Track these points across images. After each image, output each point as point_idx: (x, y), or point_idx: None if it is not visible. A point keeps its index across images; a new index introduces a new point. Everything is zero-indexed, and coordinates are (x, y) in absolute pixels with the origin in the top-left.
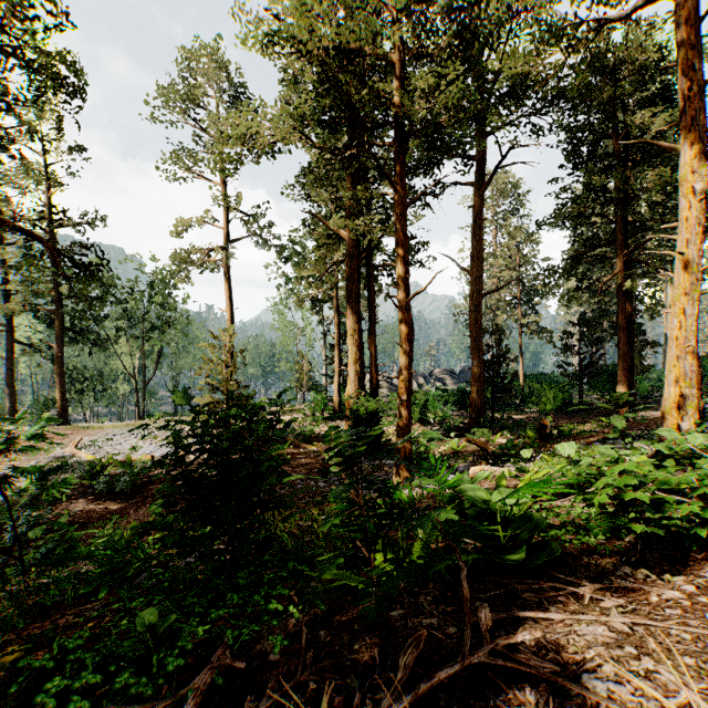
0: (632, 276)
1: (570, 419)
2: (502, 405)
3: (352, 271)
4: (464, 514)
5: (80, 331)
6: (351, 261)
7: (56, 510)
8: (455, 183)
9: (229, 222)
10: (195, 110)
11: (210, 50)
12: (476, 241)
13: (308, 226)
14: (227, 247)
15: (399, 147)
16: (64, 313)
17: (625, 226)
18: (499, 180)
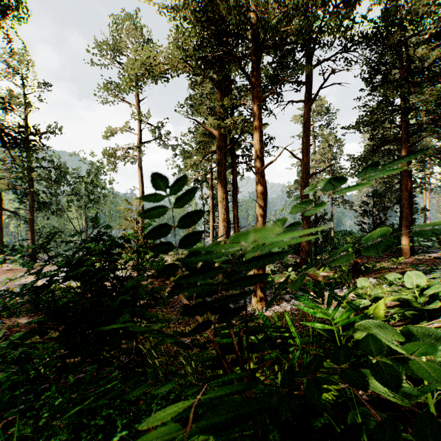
0: (411, 162)
1: (368, 260)
2: (320, 251)
3: (221, 158)
4: (333, 343)
5: (44, 202)
6: (220, 151)
7: (11, 322)
8: (290, 100)
9: (141, 130)
10: (118, 56)
11: (127, 15)
12: (305, 139)
13: (192, 132)
14: (139, 146)
15: (257, 56)
16: (34, 190)
17: (407, 128)
18: (317, 105)
